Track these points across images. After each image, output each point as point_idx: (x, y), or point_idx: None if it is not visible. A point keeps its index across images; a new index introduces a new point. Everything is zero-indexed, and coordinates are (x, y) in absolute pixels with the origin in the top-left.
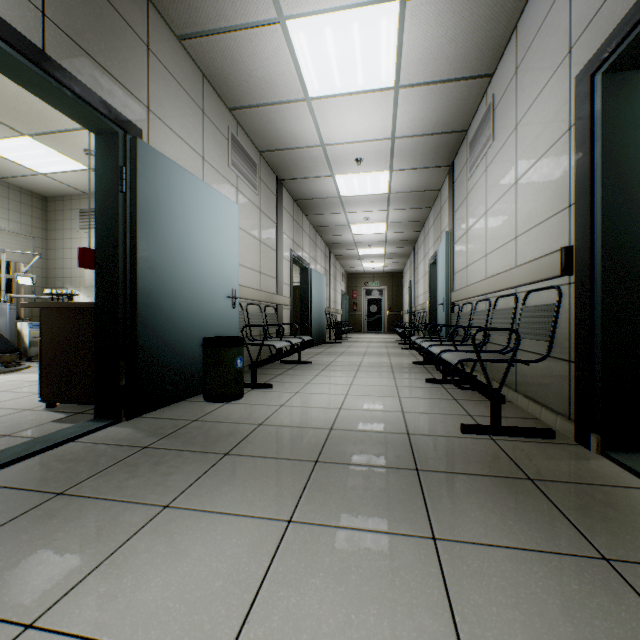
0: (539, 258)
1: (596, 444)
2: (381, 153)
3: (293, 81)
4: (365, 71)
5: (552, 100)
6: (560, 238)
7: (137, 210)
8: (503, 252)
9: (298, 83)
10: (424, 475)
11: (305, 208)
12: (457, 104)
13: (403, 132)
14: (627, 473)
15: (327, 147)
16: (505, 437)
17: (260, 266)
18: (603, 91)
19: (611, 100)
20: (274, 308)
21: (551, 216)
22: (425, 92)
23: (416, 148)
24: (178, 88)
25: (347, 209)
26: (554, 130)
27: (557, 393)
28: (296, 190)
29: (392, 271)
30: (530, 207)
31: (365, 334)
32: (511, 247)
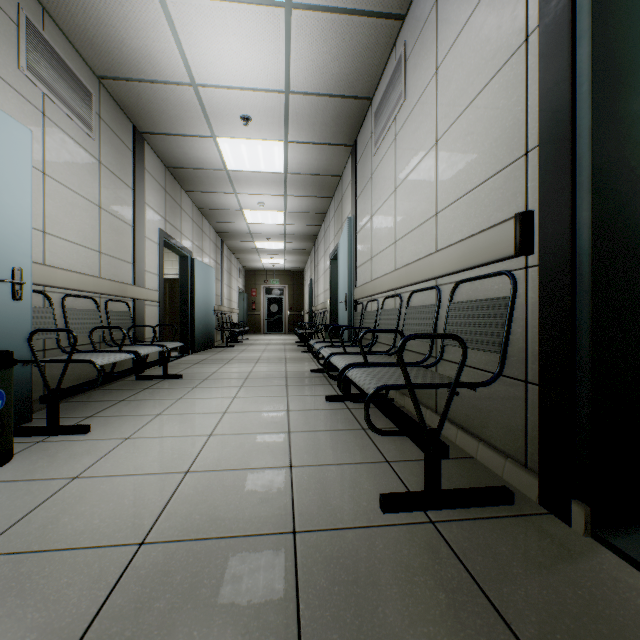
0: (476, 234)
1: (585, 520)
2: (273, 113)
3: None
4: None
5: (495, 11)
6: (509, 203)
7: None
8: (418, 235)
9: None
10: None
11: (184, 181)
12: (363, 55)
13: (299, 85)
14: None
15: (201, 89)
16: (448, 512)
17: (100, 243)
18: None
19: None
20: (127, 304)
21: (493, 175)
22: (325, 24)
23: (315, 113)
24: None
25: (238, 189)
26: (498, 52)
27: (504, 425)
28: (167, 152)
29: (293, 269)
30: (458, 170)
31: (265, 335)
32: (430, 227)
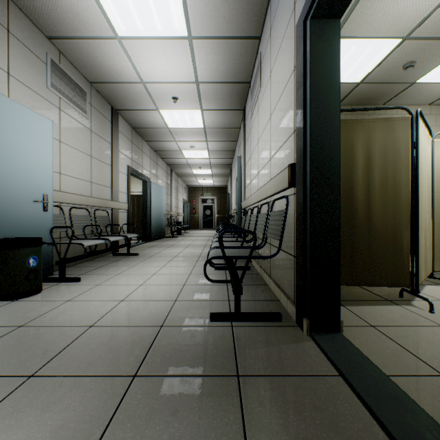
0: (279, 174)
1: (306, 327)
2: (191, 94)
3: (99, 18)
4: (161, 18)
5: (286, 48)
6: (290, 157)
7: None
8: (265, 170)
9: (105, 20)
10: (136, 384)
11: (143, 135)
12: (239, 59)
13: (204, 78)
14: (323, 356)
15: (147, 84)
16: (244, 322)
17: (91, 177)
18: (311, 33)
19: (317, 41)
20: (107, 211)
21: (286, 140)
22: (213, 45)
23: (216, 93)
24: None
25: (176, 138)
26: (287, 72)
27: (289, 281)
28: (132, 119)
29: (220, 186)
30: (276, 135)
31: (201, 230)
32: (268, 166)
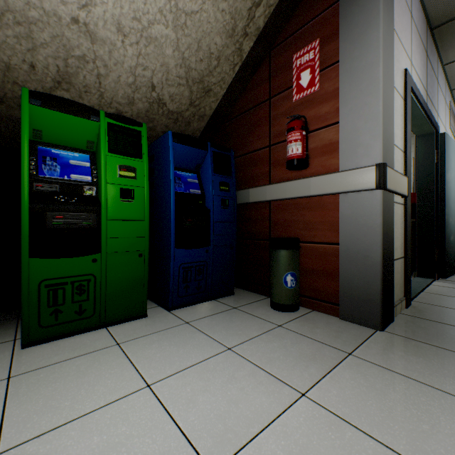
0: None
1: None
2: None
3: None
4: None
5: None
6: None
7: (444, 170)
8: None
9: None
10: None
11: None
12: None
13: None
14: None
15: None
16: None
17: None
18: None
19: None
20: None
21: None
22: None
23: None
24: (440, 94)
25: None
26: None
27: None
28: None
29: None
30: None
31: None
32: None
